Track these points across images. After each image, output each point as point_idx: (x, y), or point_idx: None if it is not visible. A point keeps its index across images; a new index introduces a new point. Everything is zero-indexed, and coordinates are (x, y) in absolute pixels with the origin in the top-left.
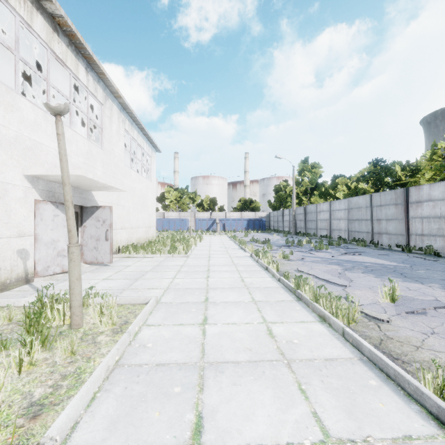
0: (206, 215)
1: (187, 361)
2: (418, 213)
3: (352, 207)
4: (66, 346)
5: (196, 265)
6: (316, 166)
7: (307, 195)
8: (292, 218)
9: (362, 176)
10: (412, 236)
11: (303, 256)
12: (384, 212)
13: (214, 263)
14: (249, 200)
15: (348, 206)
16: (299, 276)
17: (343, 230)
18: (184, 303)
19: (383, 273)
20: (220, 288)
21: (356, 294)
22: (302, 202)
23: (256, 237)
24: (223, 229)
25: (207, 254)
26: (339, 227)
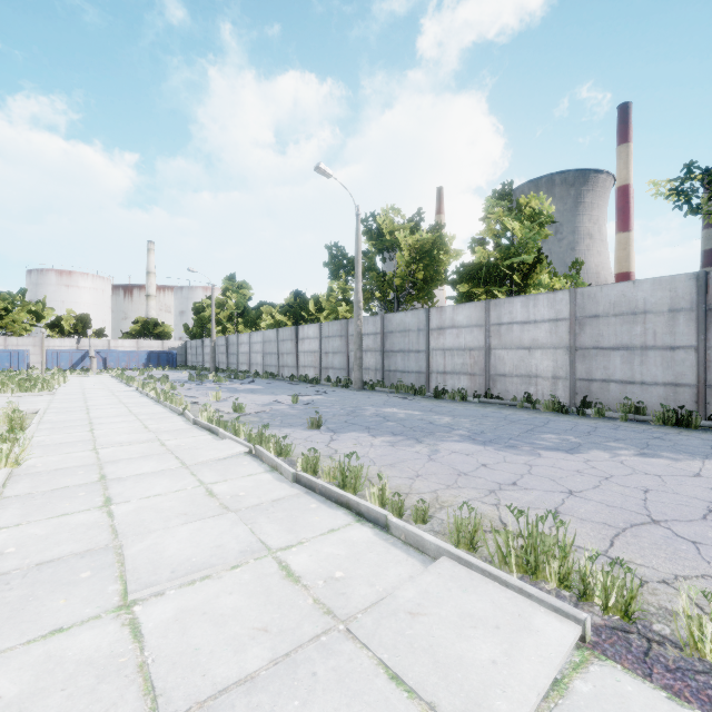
0: (68, 344)
1: (81, 419)
2: (303, 348)
3: (266, 340)
4: (3, 419)
5: (69, 398)
6: (244, 286)
7: (234, 322)
8: (211, 351)
9: (282, 307)
10: (300, 368)
11: (192, 387)
12: (286, 346)
13: (92, 396)
14: (153, 322)
15: (263, 339)
16: (161, 390)
17: (260, 364)
18: (69, 411)
19: (241, 392)
20: (100, 405)
21: (199, 399)
22: (228, 330)
23: (157, 375)
24: (104, 367)
25: (81, 391)
26: (257, 361)
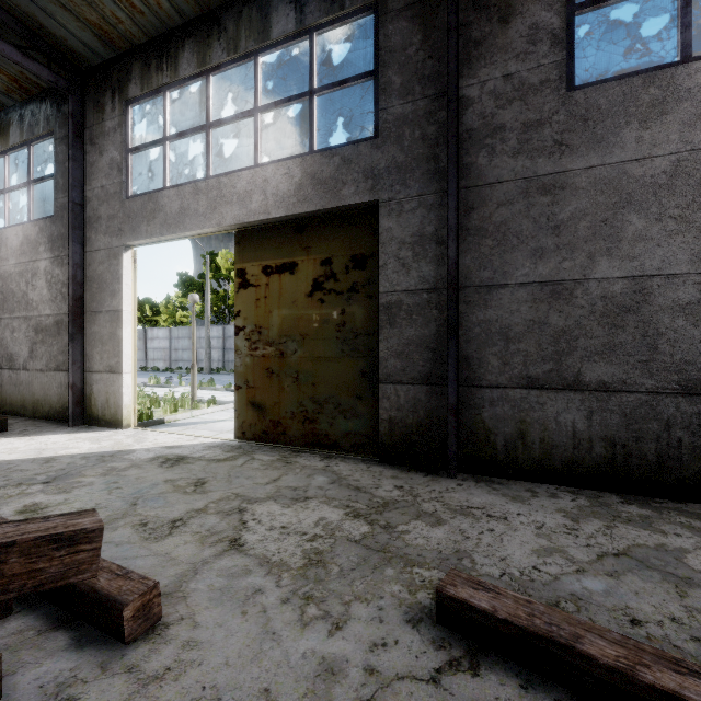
0: None
1: None
2: (152, 346)
3: None
4: None
5: None
6: None
7: None
8: None
9: None
10: (149, 361)
11: None
12: None
13: None
14: None
15: None
16: None
17: None
18: None
19: None
20: None
21: None
22: None
23: None
24: None
25: None
26: None
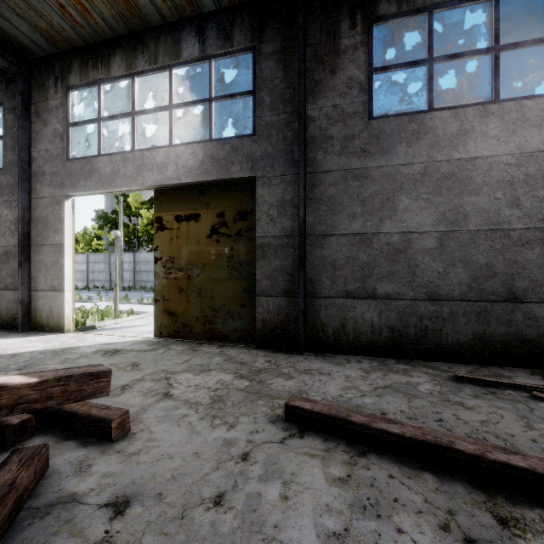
0: None
1: None
2: None
3: None
4: None
5: None
6: None
7: None
8: None
9: None
10: None
11: None
12: None
13: None
14: None
15: None
16: None
17: None
18: None
19: None
20: None
21: None
22: None
23: None
24: None
25: None
26: None
